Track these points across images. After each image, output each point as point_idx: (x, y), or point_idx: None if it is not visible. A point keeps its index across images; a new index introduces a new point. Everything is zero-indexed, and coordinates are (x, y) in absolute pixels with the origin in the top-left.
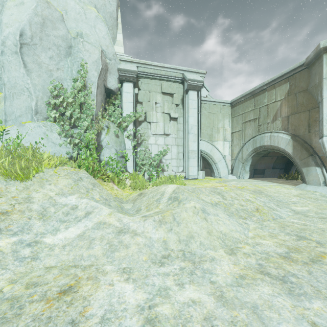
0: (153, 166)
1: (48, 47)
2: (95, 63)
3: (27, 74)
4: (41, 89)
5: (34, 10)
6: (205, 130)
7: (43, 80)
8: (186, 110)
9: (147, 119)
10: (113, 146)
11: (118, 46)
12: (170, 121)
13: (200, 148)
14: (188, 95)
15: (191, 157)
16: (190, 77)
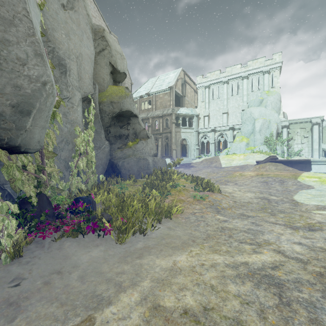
0: (295, 155)
1: (264, 129)
2: (275, 128)
3: (260, 136)
4: (262, 138)
5: (262, 122)
6: (325, 139)
7: (263, 136)
8: (312, 133)
9: (293, 139)
10: (280, 149)
11: (281, 115)
12: (304, 138)
13: (322, 147)
14: (313, 127)
15: (315, 151)
16: (313, 122)
